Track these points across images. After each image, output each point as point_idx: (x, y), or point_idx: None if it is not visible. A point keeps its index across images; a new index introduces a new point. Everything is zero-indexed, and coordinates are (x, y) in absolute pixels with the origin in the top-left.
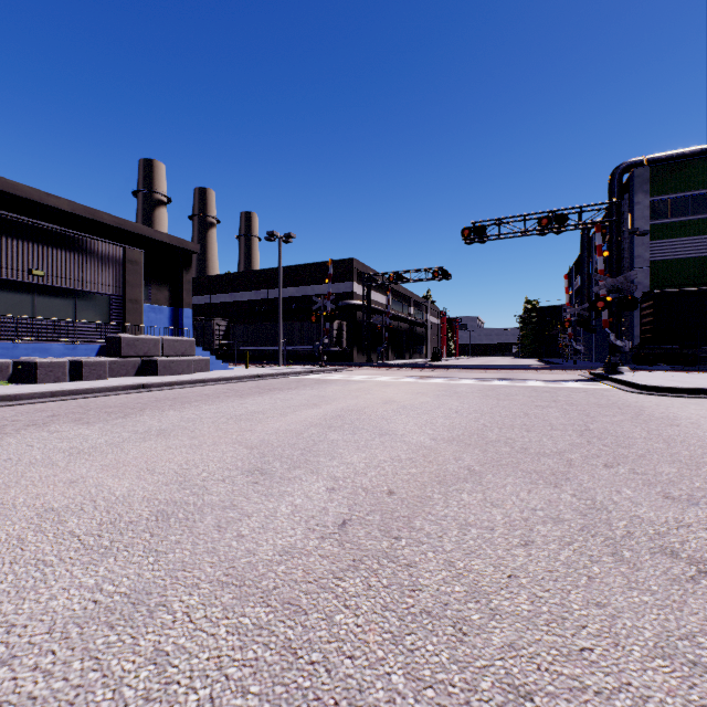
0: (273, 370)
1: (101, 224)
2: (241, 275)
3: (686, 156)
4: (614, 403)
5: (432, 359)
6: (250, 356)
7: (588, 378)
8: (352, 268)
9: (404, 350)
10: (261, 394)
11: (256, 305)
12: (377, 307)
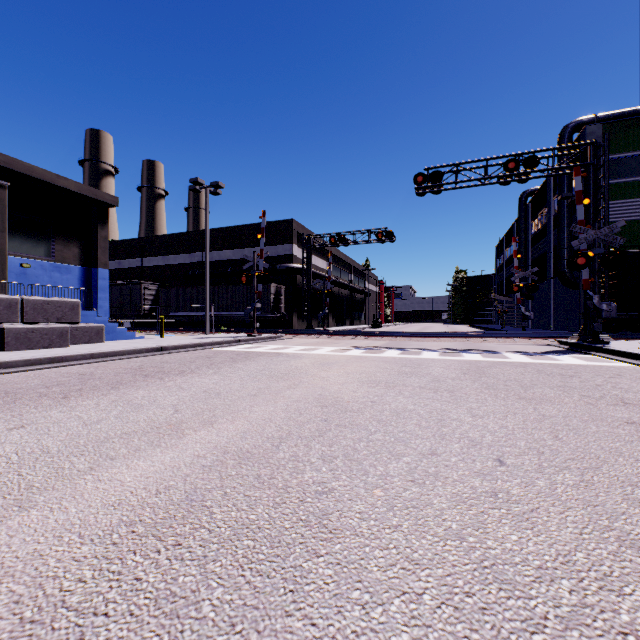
0: (190, 340)
1: None
2: (174, 237)
3: (638, 114)
4: None
5: (372, 325)
6: (180, 322)
7: (565, 348)
8: (292, 230)
9: (345, 317)
10: (111, 390)
11: (191, 268)
12: (317, 272)
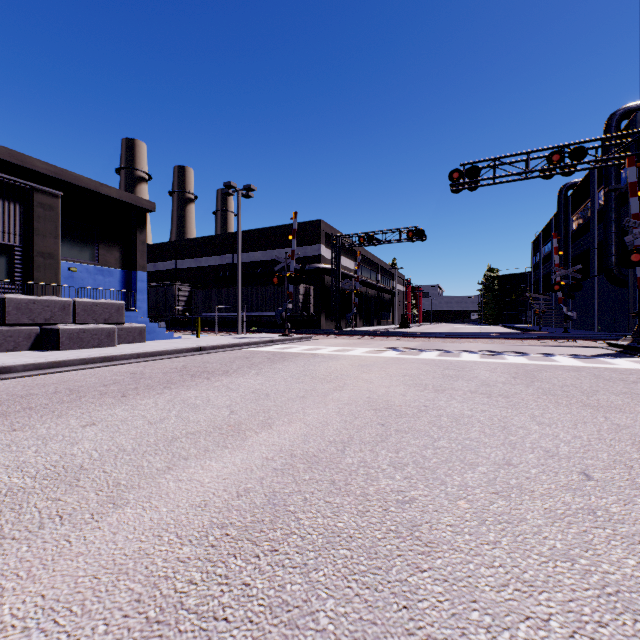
0: (225, 340)
1: (33, 173)
2: (206, 240)
3: None
4: None
5: (400, 326)
6: (212, 322)
7: (617, 351)
8: (320, 231)
9: (372, 317)
10: (164, 389)
11: (221, 270)
12: (345, 272)
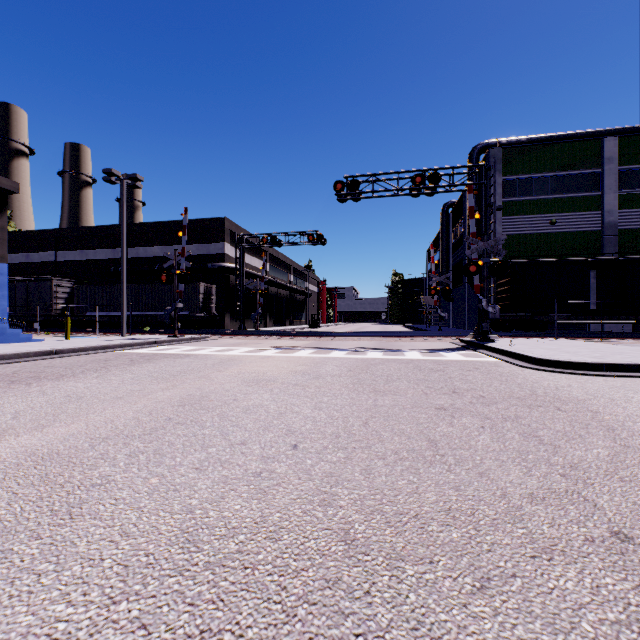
0: (97, 342)
1: None
2: (94, 230)
3: (530, 142)
4: (536, 394)
5: (311, 325)
6: (99, 323)
7: (461, 346)
8: (224, 229)
9: (284, 317)
10: None
11: (114, 265)
12: (252, 272)
